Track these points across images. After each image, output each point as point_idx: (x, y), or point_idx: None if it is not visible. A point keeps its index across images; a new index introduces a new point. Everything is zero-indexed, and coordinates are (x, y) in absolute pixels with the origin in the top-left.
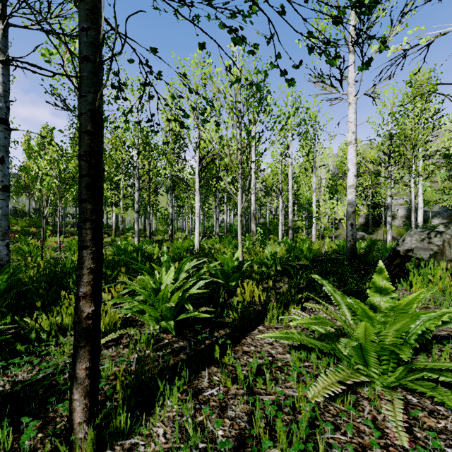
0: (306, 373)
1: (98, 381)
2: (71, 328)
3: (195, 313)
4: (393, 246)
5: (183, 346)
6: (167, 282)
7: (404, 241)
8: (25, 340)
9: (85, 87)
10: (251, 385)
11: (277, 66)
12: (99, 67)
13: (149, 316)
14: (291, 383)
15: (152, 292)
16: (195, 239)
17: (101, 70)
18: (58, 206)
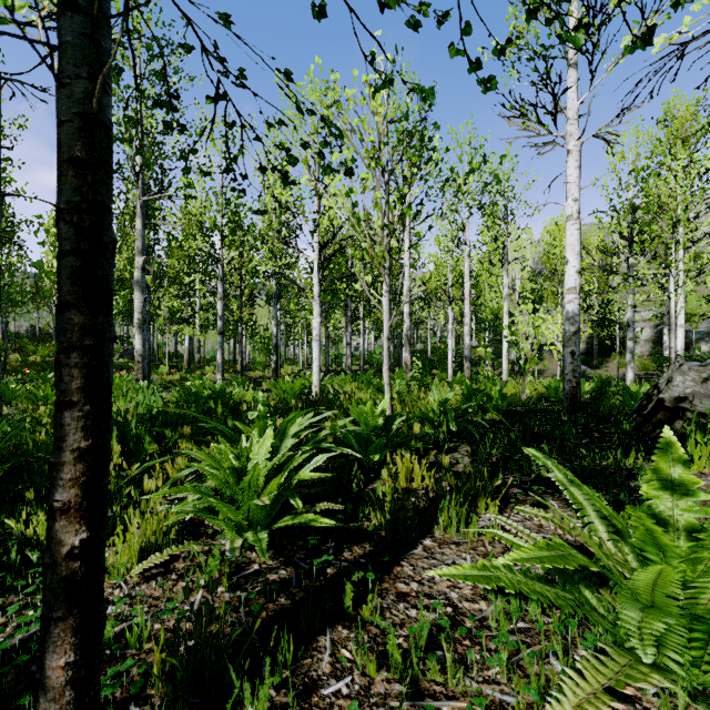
0: (528, 659)
1: (97, 688)
2: None
3: (308, 518)
4: (648, 391)
5: (285, 579)
6: (258, 458)
7: (671, 383)
8: (7, 561)
9: (68, 67)
10: (416, 674)
11: (462, 52)
12: (100, 27)
13: (226, 518)
14: (495, 670)
15: (231, 475)
16: (313, 377)
17: (106, 34)
18: None
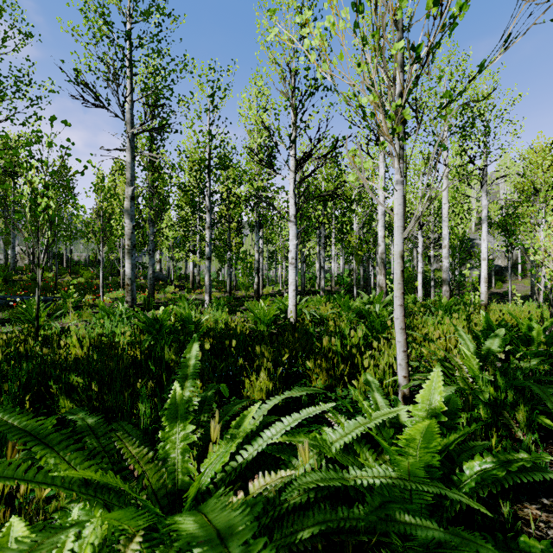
0: None
1: None
2: None
3: None
4: None
5: None
6: None
7: None
8: None
9: None
10: None
11: None
12: None
13: None
14: None
15: None
16: (289, 302)
17: None
18: (102, 251)
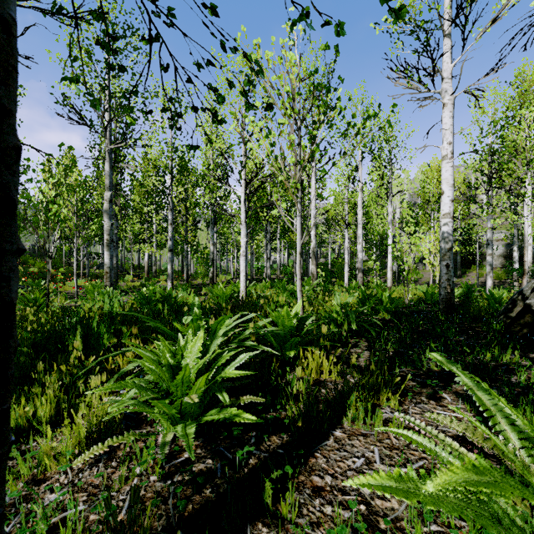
0: None
1: None
2: (48, 422)
3: (232, 412)
4: (512, 296)
5: (211, 469)
6: (190, 356)
7: None
8: None
9: None
10: None
11: None
12: None
13: None
14: None
15: (167, 371)
16: (241, 284)
17: None
18: (75, 243)
